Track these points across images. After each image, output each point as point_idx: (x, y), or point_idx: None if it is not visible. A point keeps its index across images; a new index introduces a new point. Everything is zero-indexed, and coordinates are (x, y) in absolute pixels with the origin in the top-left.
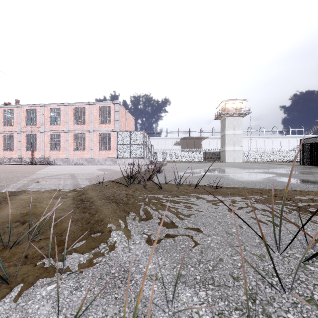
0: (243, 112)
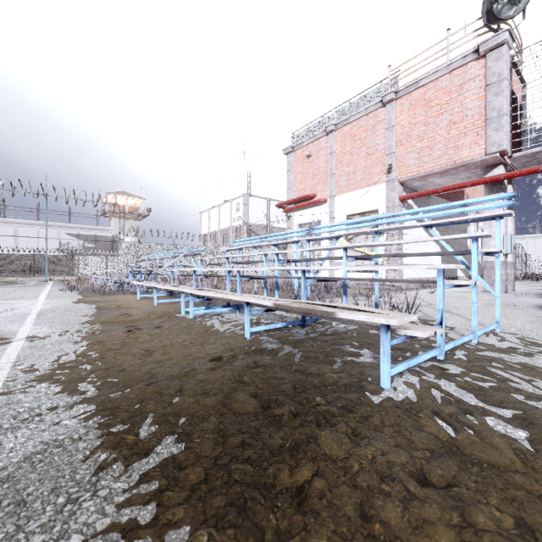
0: None
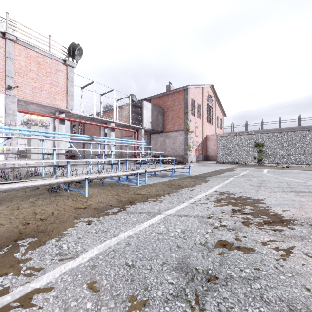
0: (45, 124)
